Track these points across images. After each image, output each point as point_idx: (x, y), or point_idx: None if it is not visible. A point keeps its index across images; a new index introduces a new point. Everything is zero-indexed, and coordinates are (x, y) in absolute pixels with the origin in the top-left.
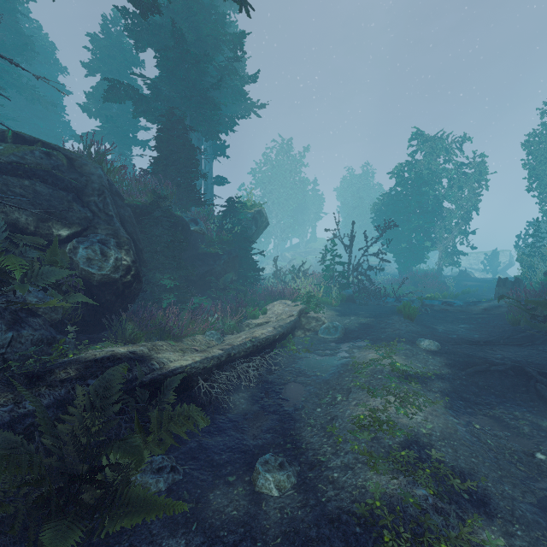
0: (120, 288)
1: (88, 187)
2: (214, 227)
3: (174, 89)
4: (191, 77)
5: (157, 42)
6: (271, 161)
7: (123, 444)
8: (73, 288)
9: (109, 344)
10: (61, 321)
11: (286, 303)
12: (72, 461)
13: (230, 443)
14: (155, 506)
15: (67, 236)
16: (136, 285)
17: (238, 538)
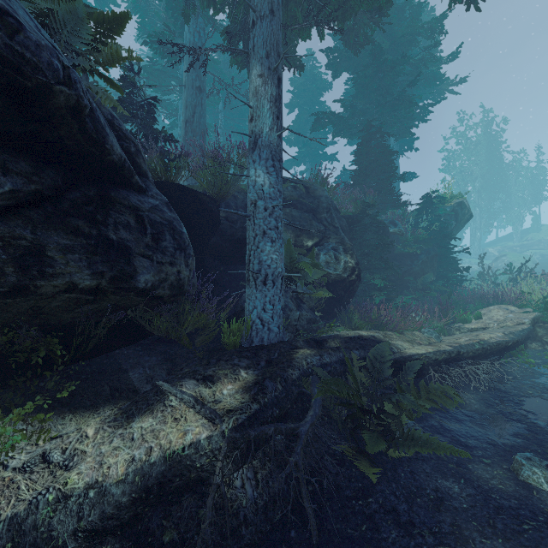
0: (347, 285)
1: (319, 207)
2: (408, 227)
3: (368, 101)
4: (385, 83)
5: (352, 64)
6: (466, 138)
7: (404, 397)
8: (318, 284)
9: (344, 329)
10: (312, 308)
11: (508, 309)
12: (357, 402)
13: (472, 433)
14: (438, 446)
15: (311, 246)
16: (357, 283)
17: (513, 505)
